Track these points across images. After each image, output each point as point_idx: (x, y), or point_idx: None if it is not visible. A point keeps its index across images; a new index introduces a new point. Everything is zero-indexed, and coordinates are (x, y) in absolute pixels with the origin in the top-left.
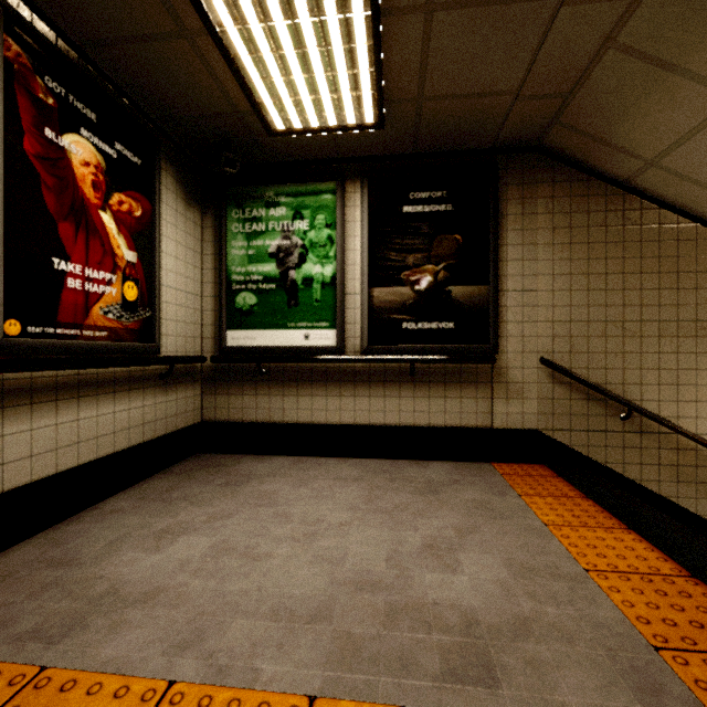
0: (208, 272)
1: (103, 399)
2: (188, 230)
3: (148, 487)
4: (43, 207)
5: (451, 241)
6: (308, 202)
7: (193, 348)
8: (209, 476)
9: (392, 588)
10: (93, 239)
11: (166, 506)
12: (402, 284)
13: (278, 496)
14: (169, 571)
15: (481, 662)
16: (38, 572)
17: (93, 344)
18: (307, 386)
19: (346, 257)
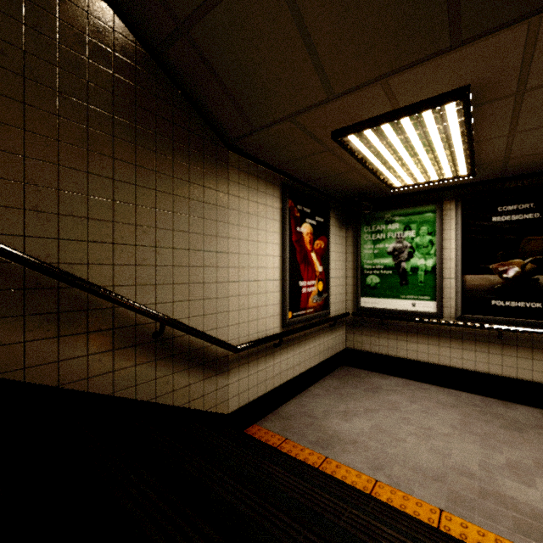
0: (349, 263)
1: (311, 340)
2: (340, 242)
3: (326, 384)
4: (296, 261)
5: (538, 241)
6: (414, 219)
7: (342, 307)
8: (355, 383)
9: (483, 480)
10: (309, 267)
11: (340, 397)
12: (491, 273)
13: (400, 406)
14: (356, 433)
15: (540, 534)
16: (302, 417)
17: (309, 316)
18: (414, 336)
19: (443, 254)
